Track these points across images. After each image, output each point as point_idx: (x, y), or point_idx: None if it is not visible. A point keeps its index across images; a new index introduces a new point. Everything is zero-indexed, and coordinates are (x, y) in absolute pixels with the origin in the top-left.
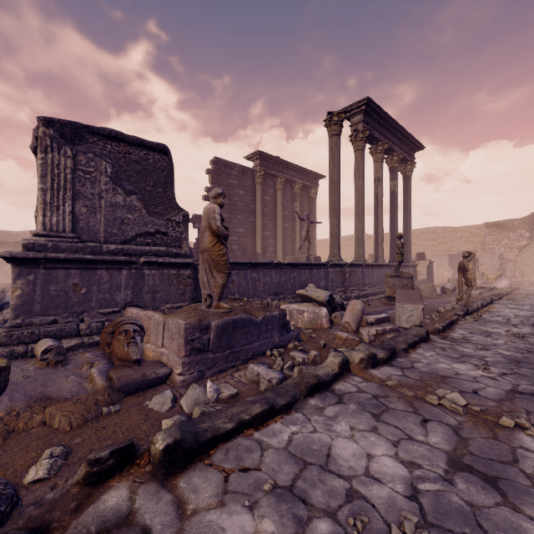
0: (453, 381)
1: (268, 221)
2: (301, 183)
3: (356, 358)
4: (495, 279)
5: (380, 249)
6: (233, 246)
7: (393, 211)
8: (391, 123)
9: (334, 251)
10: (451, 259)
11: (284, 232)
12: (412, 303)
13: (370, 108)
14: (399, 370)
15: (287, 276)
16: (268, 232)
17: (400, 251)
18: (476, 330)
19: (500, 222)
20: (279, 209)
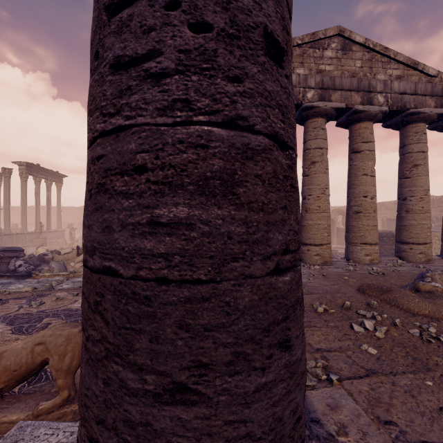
0: None
1: None
2: None
3: None
4: None
5: (38, 225)
6: None
7: (48, 206)
8: (44, 169)
9: (7, 228)
10: None
11: None
12: (33, 247)
13: (29, 164)
14: None
15: None
16: None
17: (40, 228)
18: None
19: None
20: None
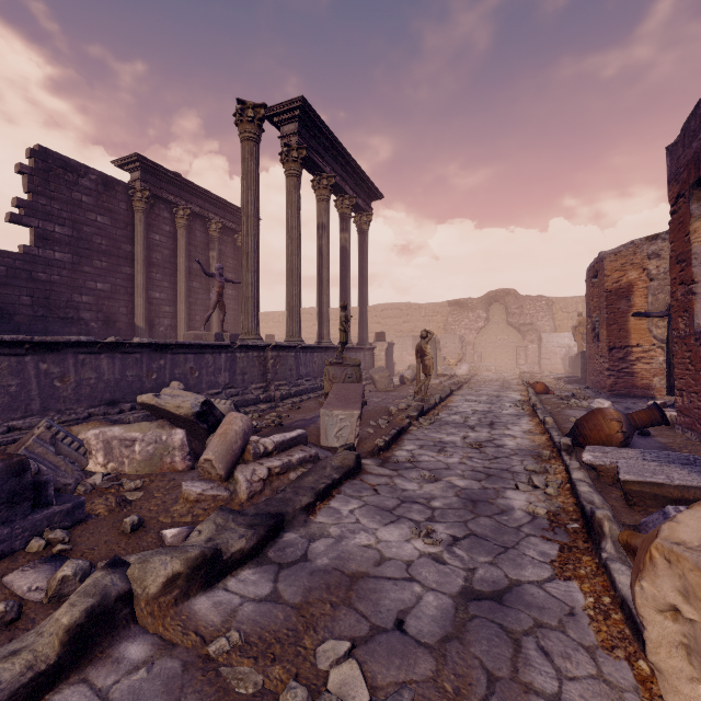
0: (367, 591)
1: (160, 275)
2: (221, 222)
3: (156, 580)
4: (456, 364)
5: (325, 325)
6: (83, 313)
7: (344, 274)
8: (340, 151)
9: (248, 325)
10: (415, 341)
11: (190, 295)
12: (345, 407)
13: (307, 116)
14: (270, 578)
15: (142, 367)
16: (160, 293)
17: (344, 327)
18: (429, 441)
19: (461, 300)
20: (182, 257)
